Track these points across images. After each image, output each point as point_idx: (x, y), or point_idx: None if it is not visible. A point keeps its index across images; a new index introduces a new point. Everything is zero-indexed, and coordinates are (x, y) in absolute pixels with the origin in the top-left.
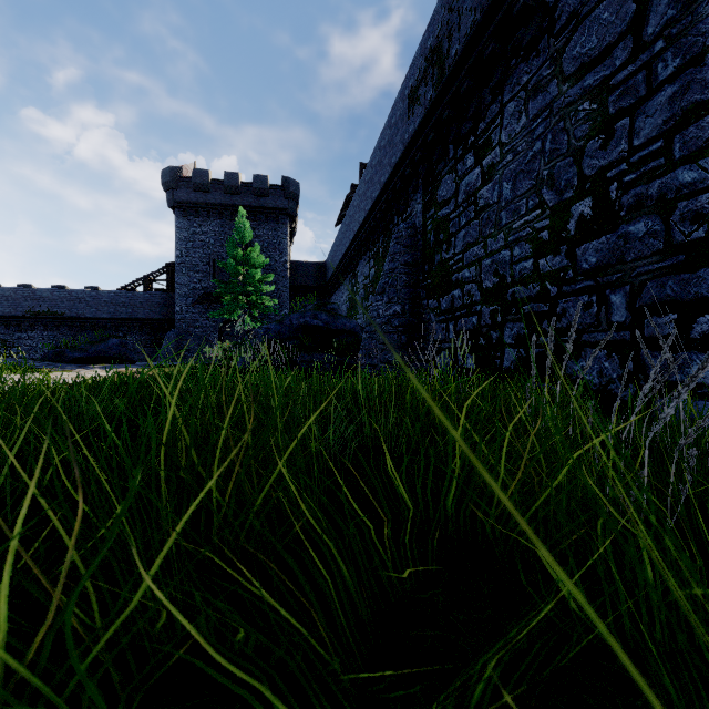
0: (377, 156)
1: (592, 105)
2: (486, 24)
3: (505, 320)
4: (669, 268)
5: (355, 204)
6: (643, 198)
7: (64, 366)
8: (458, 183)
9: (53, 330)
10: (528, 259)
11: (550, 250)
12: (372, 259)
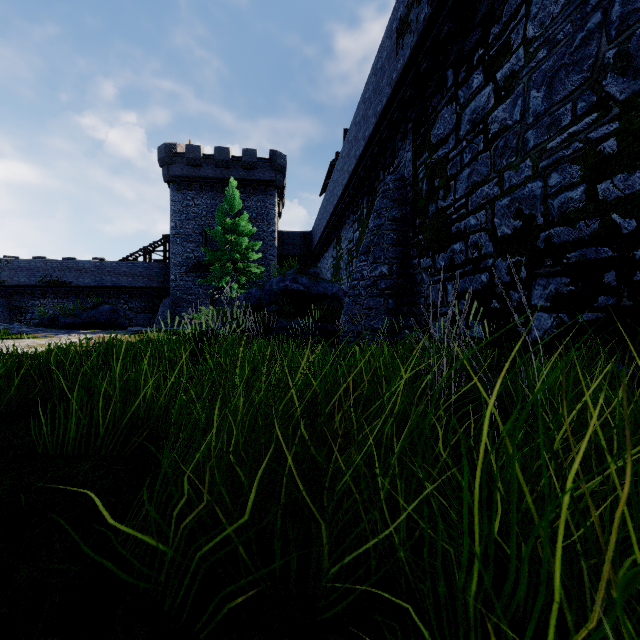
0: (361, 111)
1: None
2: None
3: (534, 275)
4: None
5: (338, 168)
6: None
7: (54, 331)
8: (459, 113)
9: (63, 298)
10: (577, 186)
11: (620, 166)
12: (356, 222)
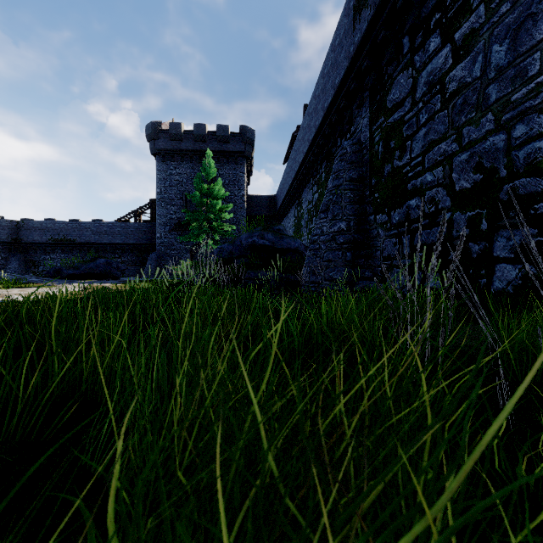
0: (320, 85)
1: None
2: None
3: (496, 227)
4: None
5: (299, 138)
6: None
7: (57, 281)
8: (415, 77)
9: (68, 253)
10: None
11: None
12: (315, 185)
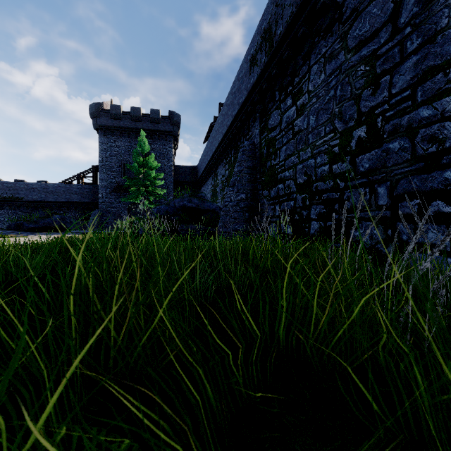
0: (230, 98)
1: (366, 67)
2: (300, 15)
3: (311, 204)
4: (414, 171)
5: (216, 129)
6: (398, 127)
7: (22, 233)
8: (281, 116)
9: (15, 209)
10: (326, 165)
11: (339, 159)
12: (227, 164)
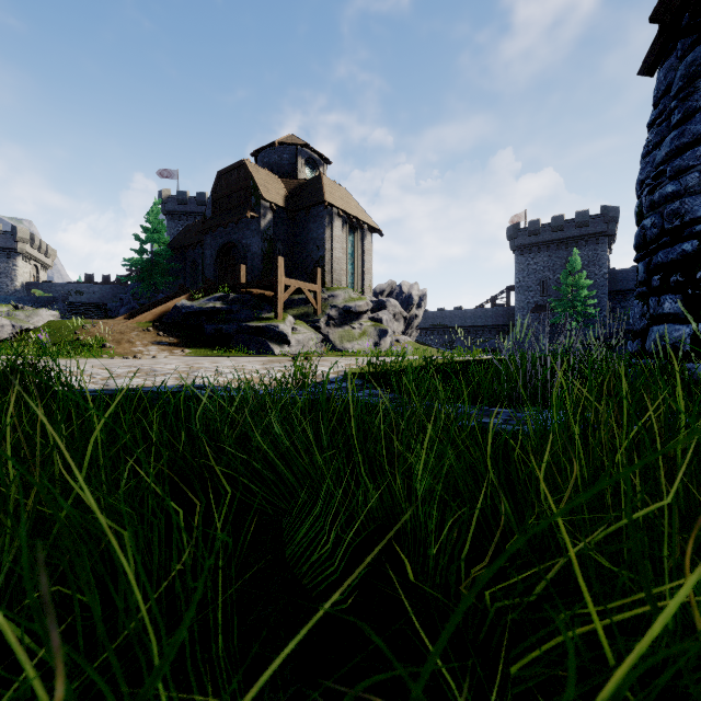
0: None
1: None
2: None
3: None
4: None
5: None
6: None
7: None
8: None
9: (441, 335)
10: None
11: None
12: None
